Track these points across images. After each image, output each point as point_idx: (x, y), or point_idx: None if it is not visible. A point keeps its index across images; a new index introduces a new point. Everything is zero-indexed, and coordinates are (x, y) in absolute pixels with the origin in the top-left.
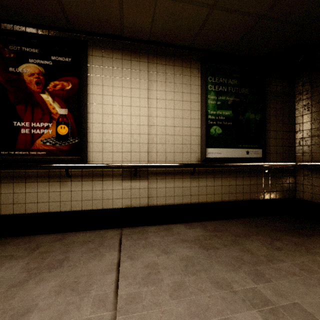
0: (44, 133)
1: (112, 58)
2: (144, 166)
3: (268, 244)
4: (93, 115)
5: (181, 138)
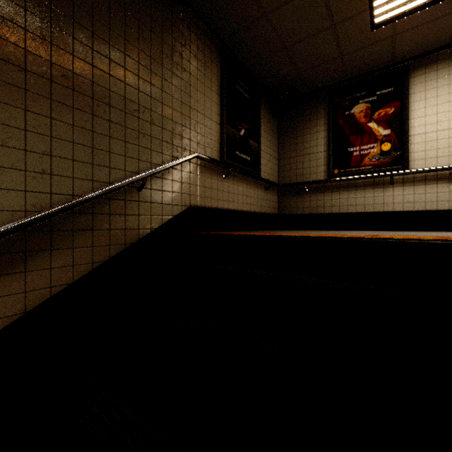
0: (370, 152)
1: (436, 70)
2: None
3: None
4: (415, 128)
5: None
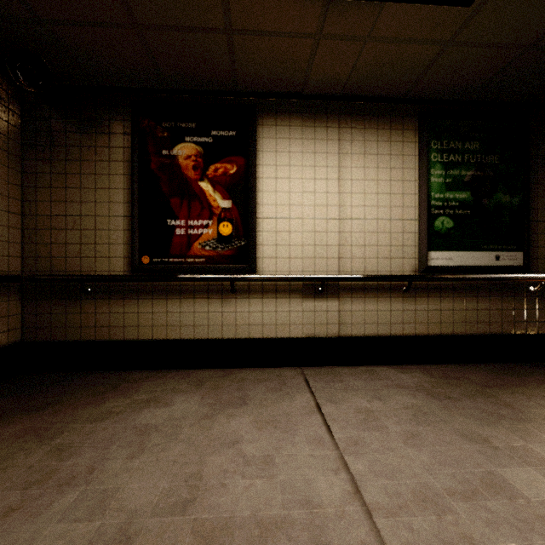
0: (203, 233)
1: (288, 125)
2: (335, 279)
3: (540, 399)
4: (264, 208)
5: (388, 236)
